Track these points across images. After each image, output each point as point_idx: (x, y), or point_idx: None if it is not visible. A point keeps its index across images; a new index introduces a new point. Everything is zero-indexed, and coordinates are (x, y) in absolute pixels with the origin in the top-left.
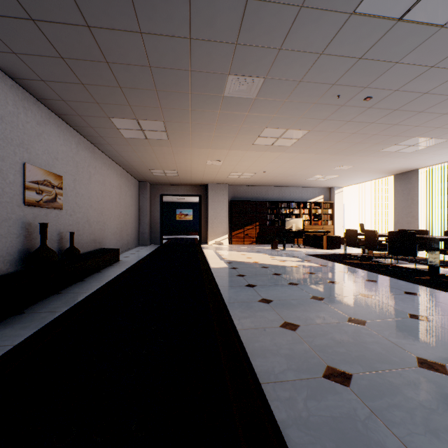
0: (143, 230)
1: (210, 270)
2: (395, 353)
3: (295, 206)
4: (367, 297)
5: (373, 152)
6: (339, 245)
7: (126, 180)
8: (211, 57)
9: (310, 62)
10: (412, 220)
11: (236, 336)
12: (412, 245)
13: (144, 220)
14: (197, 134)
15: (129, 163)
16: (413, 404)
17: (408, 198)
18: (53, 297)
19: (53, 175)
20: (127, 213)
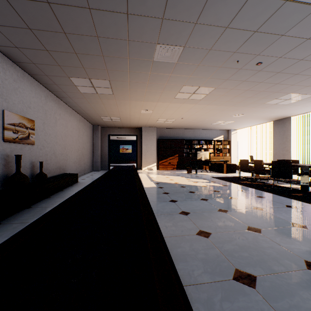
0: (95, 160)
1: (143, 189)
2: (287, 256)
3: (203, 143)
4: (259, 209)
5: (260, 104)
6: (234, 170)
7: (83, 124)
8: (144, 29)
9: (218, 34)
10: (286, 152)
11: (163, 243)
12: (289, 170)
13: (96, 153)
14: (134, 90)
15: (85, 112)
16: (309, 305)
17: (283, 137)
18: (25, 210)
19: (27, 119)
20: (84, 148)
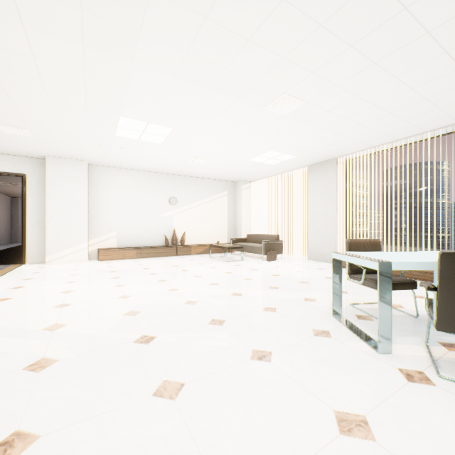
0: (15, 232)
1: None
2: None
3: None
4: None
5: None
6: None
7: (0, 198)
8: None
9: None
10: None
11: None
12: None
13: (16, 225)
14: None
15: (3, 190)
16: None
17: None
18: None
19: None
20: (1, 220)
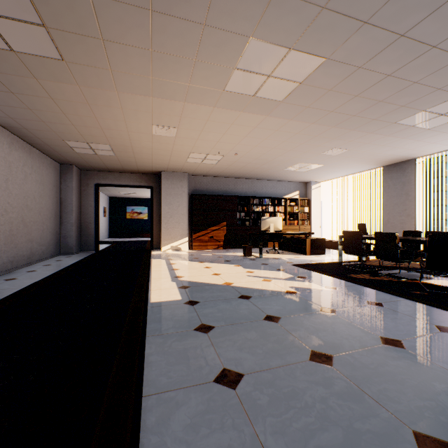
0: (66, 233)
1: (144, 313)
2: None
3: (268, 203)
4: None
5: (386, 126)
6: (324, 249)
7: (26, 155)
8: None
9: None
10: (407, 219)
11: None
12: None
13: (68, 219)
14: (117, 44)
15: (19, 123)
16: None
17: (402, 193)
18: None
19: None
20: (28, 208)
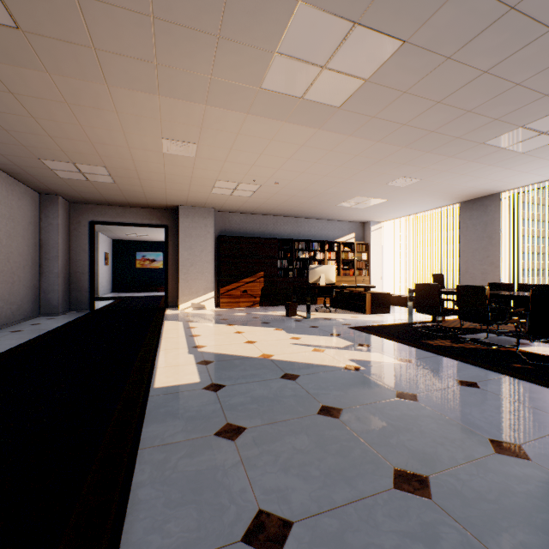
0: (48, 286)
1: (141, 407)
2: None
3: (317, 248)
4: None
5: (471, 147)
6: (388, 307)
7: None
8: None
9: None
10: (490, 268)
11: None
12: None
13: (51, 268)
14: (100, 3)
15: None
16: None
17: (483, 236)
18: None
19: None
20: None
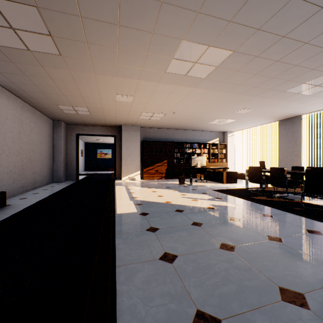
0: (57, 167)
1: (113, 220)
2: None
3: (197, 147)
4: None
5: (278, 93)
6: (236, 179)
7: (31, 115)
8: None
9: None
10: (296, 158)
11: None
12: None
13: (58, 158)
14: (96, 45)
15: (28, 94)
16: None
17: (292, 140)
18: None
19: None
20: (33, 150)
